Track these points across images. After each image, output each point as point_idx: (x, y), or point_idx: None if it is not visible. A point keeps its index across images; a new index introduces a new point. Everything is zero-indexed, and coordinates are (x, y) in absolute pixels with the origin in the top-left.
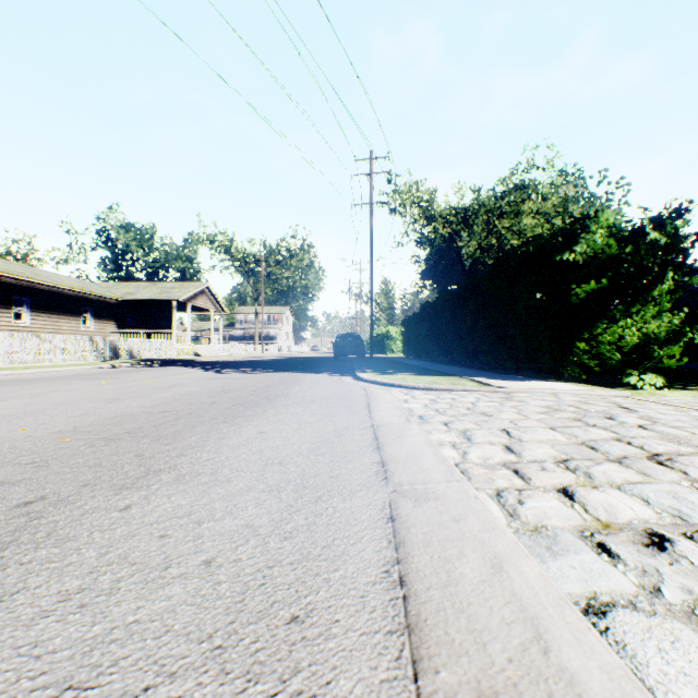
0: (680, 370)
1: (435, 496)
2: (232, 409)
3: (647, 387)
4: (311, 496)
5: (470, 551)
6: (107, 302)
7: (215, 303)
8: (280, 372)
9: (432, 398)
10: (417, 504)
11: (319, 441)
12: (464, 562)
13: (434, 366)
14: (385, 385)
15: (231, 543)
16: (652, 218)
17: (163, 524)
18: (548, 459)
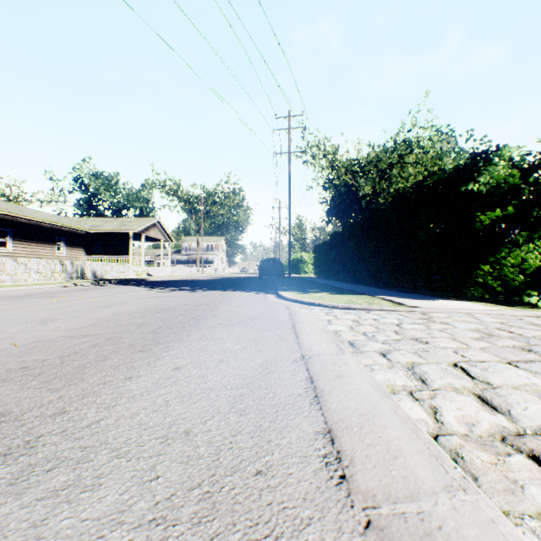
0: None
1: None
2: (157, 332)
3: None
4: None
5: None
6: (77, 233)
7: (164, 234)
8: (213, 290)
9: (354, 319)
10: None
11: (242, 384)
12: None
13: (343, 285)
14: (306, 304)
15: None
16: None
17: None
18: None
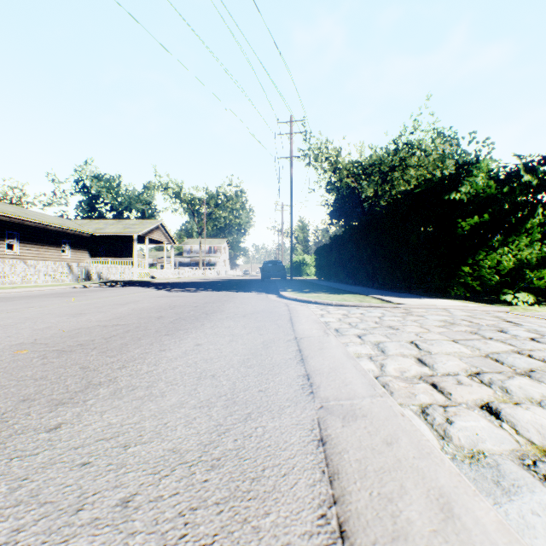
0: (545, 289)
1: (362, 414)
2: (175, 323)
3: (520, 304)
4: (240, 413)
5: (411, 486)
6: (82, 236)
7: (167, 237)
8: (218, 291)
9: (344, 313)
10: (345, 423)
11: (248, 353)
12: (407, 502)
13: (342, 287)
14: (304, 302)
15: (154, 474)
16: (525, 164)
17: (87, 447)
18: (460, 372)
